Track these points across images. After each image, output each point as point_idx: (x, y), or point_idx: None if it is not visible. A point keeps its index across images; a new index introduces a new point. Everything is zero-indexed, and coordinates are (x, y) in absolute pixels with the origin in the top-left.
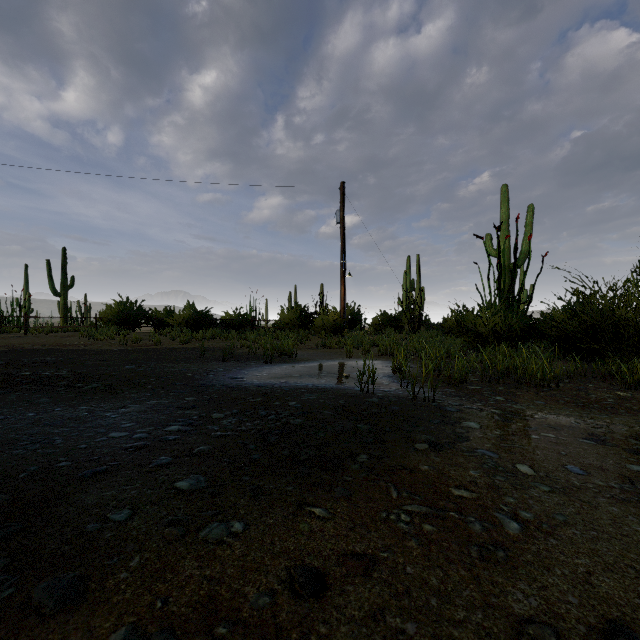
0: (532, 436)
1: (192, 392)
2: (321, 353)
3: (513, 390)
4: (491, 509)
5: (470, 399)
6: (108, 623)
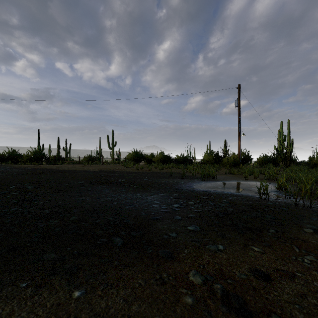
0: None
1: (175, 191)
2: (229, 177)
3: None
4: None
5: None
6: (187, 268)
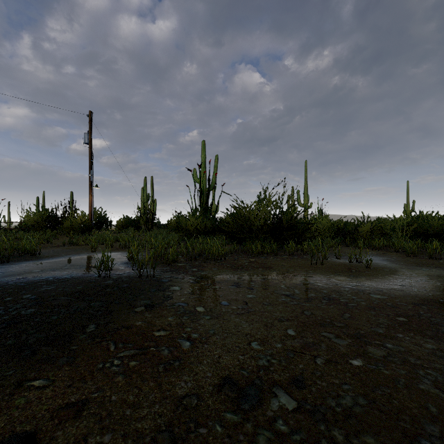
0: (208, 289)
1: None
2: (68, 249)
3: (203, 263)
4: (177, 338)
5: (178, 272)
6: None
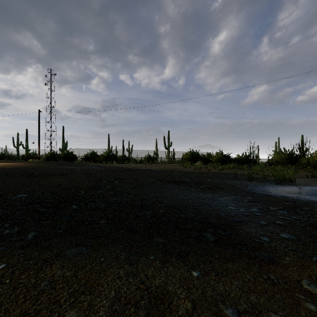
0: None
1: (247, 195)
2: (313, 181)
3: None
4: None
5: None
6: (295, 275)
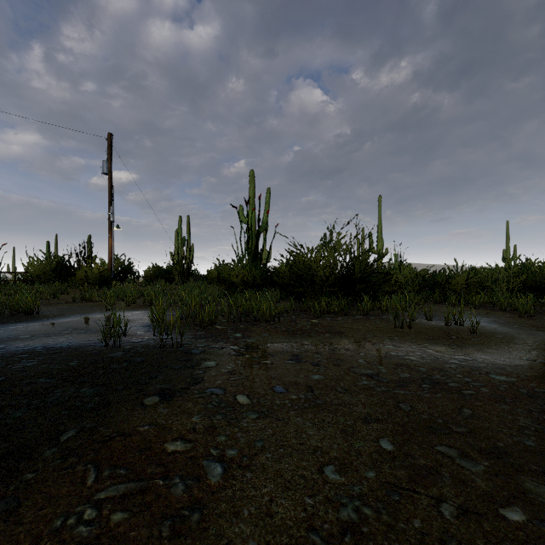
0: (255, 365)
1: None
2: (77, 307)
3: (250, 327)
4: (201, 458)
5: (215, 339)
6: None
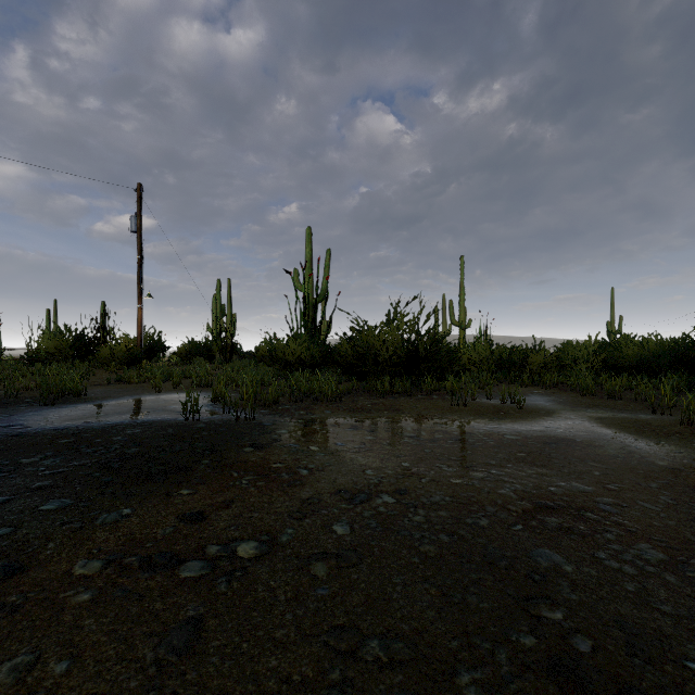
0: (321, 432)
1: None
2: (118, 389)
3: (312, 406)
4: (294, 468)
5: (282, 415)
6: (64, 566)
